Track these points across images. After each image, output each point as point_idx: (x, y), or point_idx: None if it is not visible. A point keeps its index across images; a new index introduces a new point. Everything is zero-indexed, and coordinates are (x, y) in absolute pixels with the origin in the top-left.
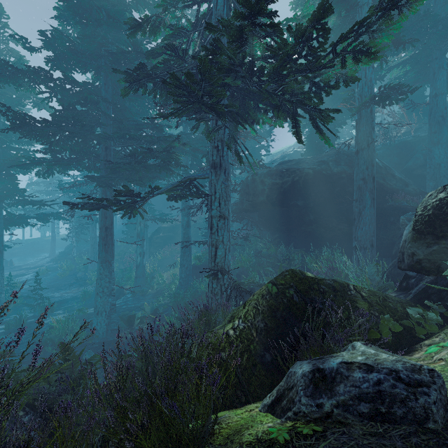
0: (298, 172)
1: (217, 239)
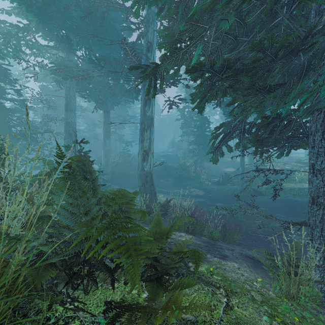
0: None
1: None
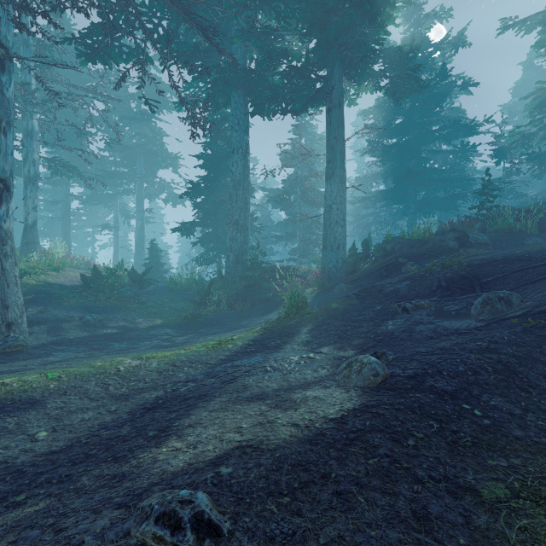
0: None
1: None
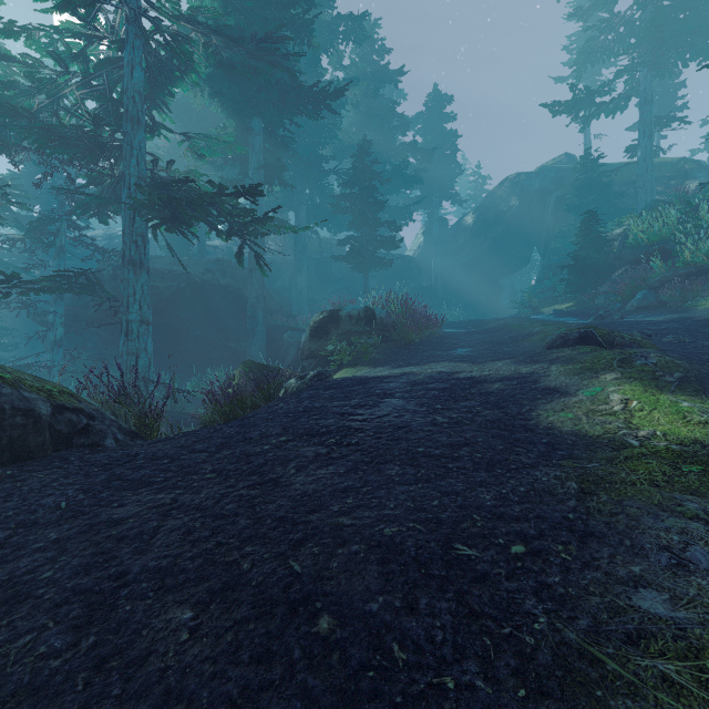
0: (186, 278)
1: (137, 346)
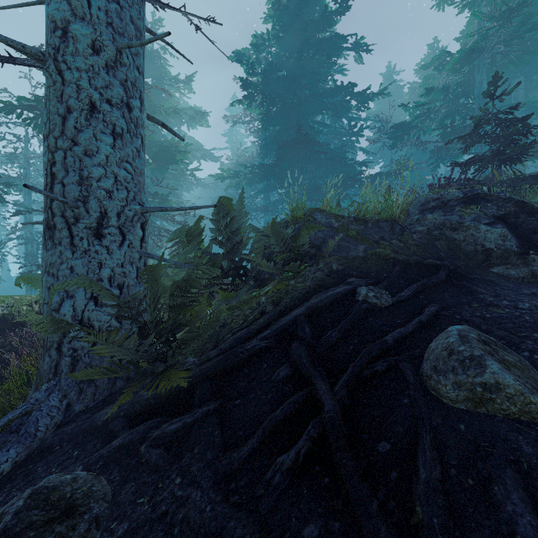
0: None
1: None
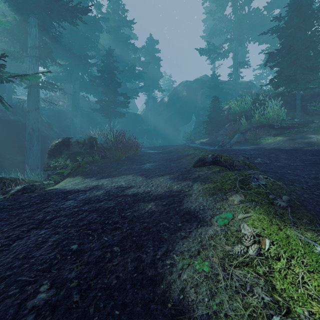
0: None
1: None
